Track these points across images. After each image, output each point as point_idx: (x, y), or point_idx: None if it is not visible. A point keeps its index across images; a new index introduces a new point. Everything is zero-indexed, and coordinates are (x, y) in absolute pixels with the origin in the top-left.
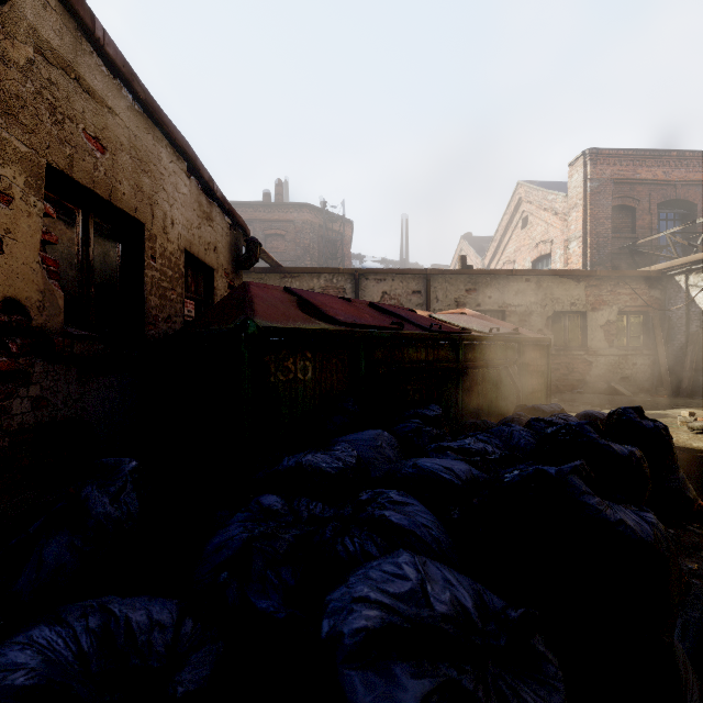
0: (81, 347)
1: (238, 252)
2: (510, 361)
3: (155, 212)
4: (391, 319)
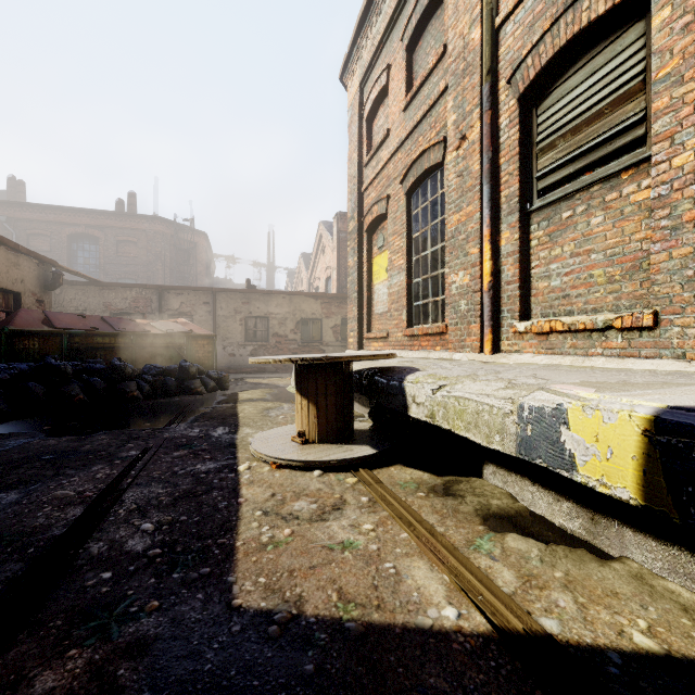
0: None
1: (48, 278)
2: (176, 345)
3: None
4: (105, 325)
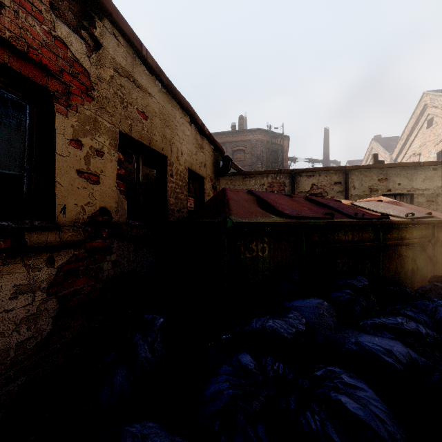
0: (136, 231)
1: (218, 165)
2: (425, 240)
3: (172, 149)
4: (323, 209)
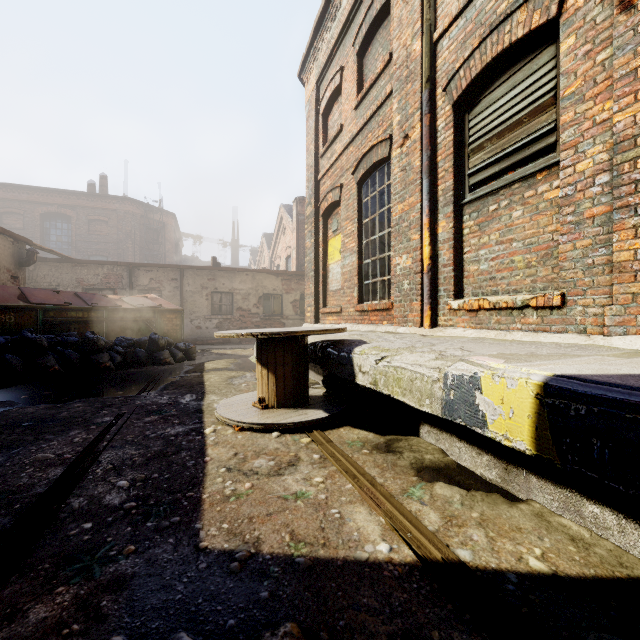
0: None
1: (22, 255)
2: (146, 319)
3: None
4: (78, 300)
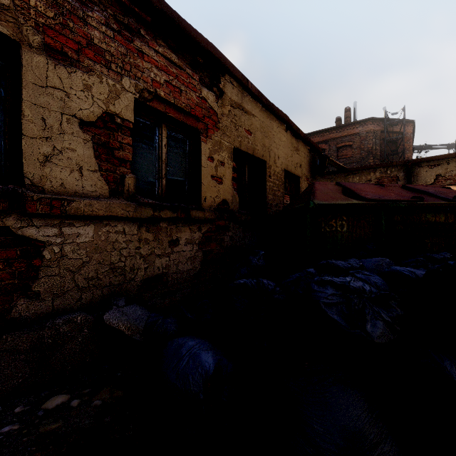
0: (244, 218)
1: (314, 164)
2: None
3: (270, 154)
4: (418, 195)
